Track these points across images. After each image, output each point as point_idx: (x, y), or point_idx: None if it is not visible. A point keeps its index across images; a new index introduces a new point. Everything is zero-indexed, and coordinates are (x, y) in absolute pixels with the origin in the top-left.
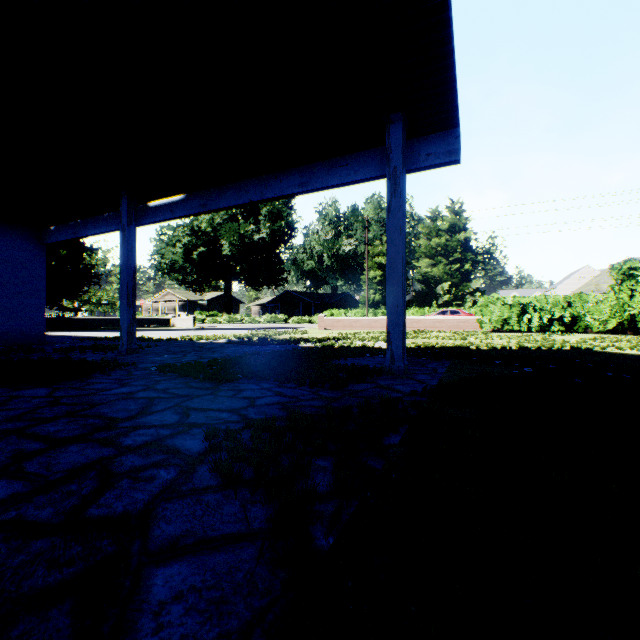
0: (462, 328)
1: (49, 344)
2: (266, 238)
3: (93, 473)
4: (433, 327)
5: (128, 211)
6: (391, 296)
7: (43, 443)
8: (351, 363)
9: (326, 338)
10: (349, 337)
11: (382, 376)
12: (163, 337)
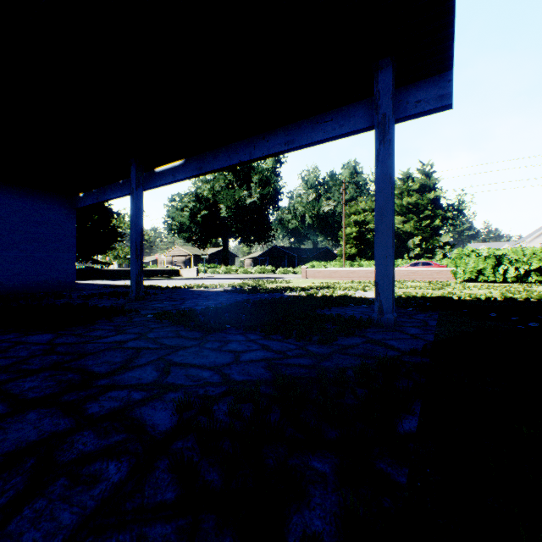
0: (436, 278)
1: (79, 291)
2: (256, 202)
3: (31, 462)
4: (407, 277)
5: (136, 176)
6: (379, 246)
7: (7, 405)
8: (336, 313)
9: (309, 287)
10: (330, 286)
11: (370, 328)
12: (170, 285)
